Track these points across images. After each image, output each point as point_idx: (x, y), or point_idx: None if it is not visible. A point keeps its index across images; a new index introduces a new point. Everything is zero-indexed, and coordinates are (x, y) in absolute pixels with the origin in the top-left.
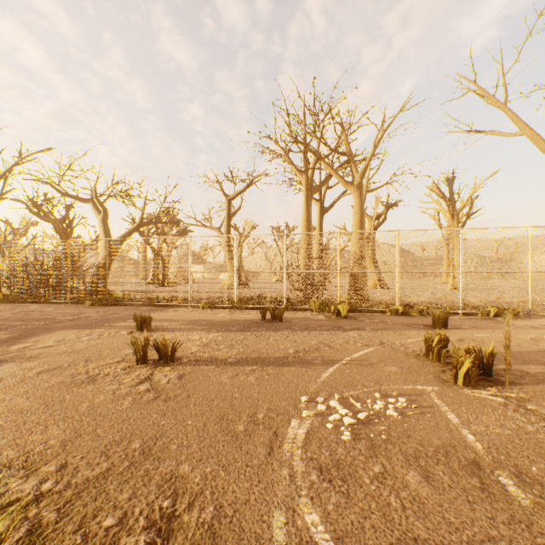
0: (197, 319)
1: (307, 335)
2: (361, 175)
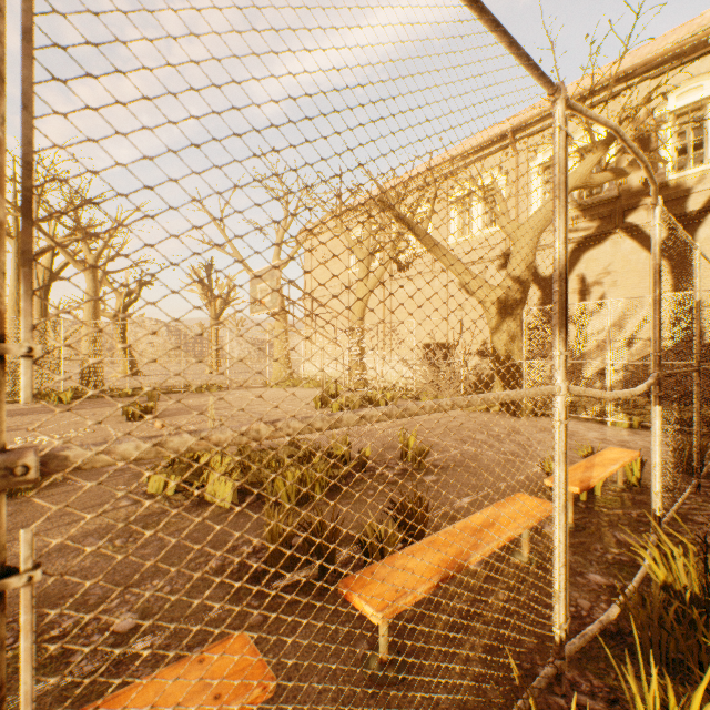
0: None
1: (21, 418)
2: (96, 258)
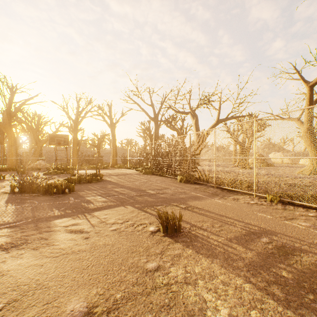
0: (254, 226)
1: None
2: None
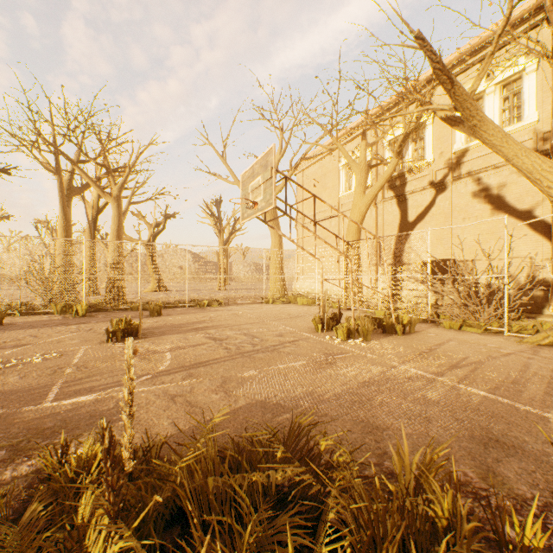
0: None
1: (21, 332)
2: (120, 189)
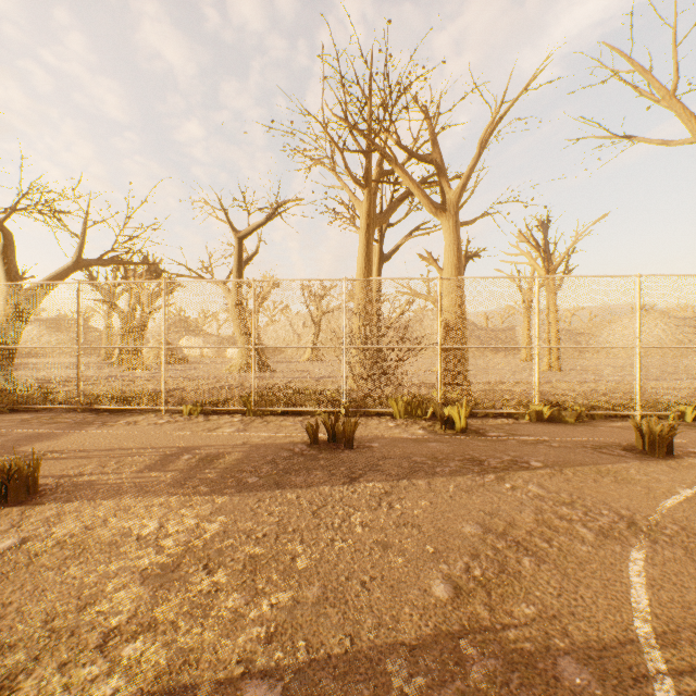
0: (172, 448)
1: (435, 498)
2: (457, 194)
